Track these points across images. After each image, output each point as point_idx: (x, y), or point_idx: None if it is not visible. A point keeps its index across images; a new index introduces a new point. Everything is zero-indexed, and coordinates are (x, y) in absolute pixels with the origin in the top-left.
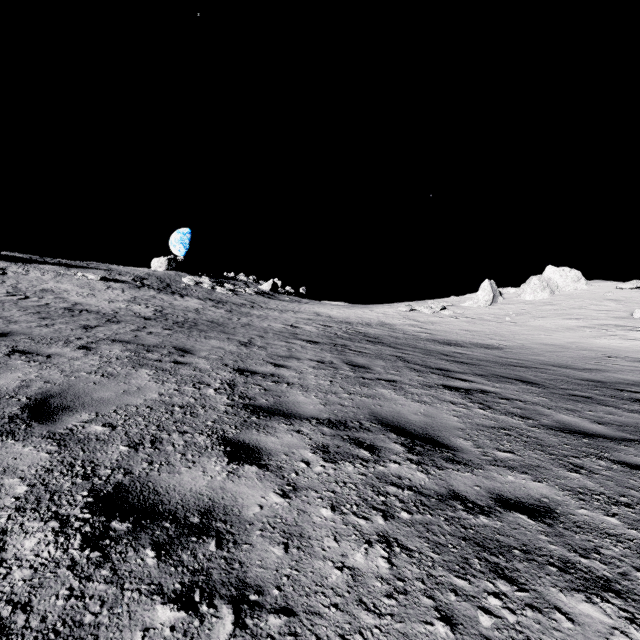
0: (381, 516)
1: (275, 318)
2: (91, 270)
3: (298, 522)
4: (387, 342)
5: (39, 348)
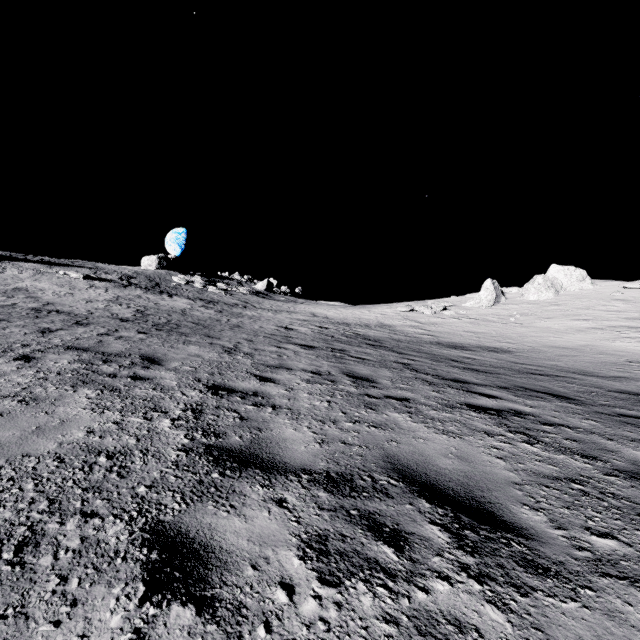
0: None
1: (268, 319)
2: (75, 268)
3: None
4: (389, 346)
5: None
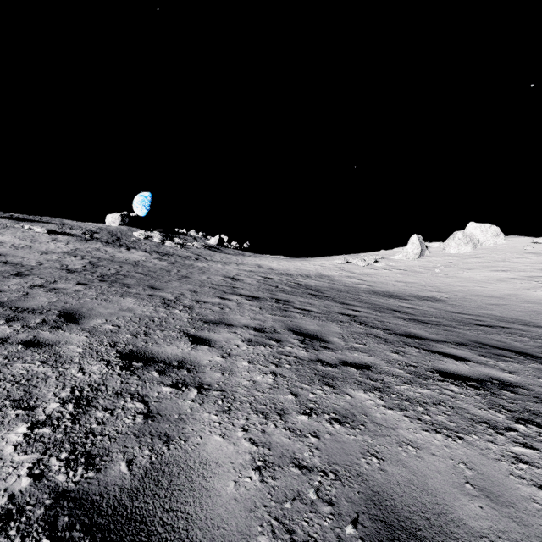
0: None
1: (217, 270)
2: (42, 224)
3: None
4: (330, 295)
5: None
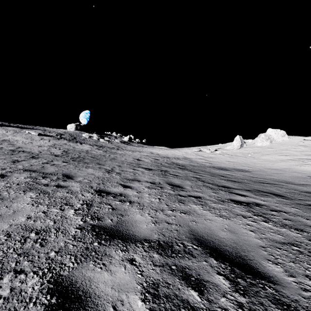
0: None
1: (129, 155)
2: (34, 130)
3: None
4: (189, 168)
5: None
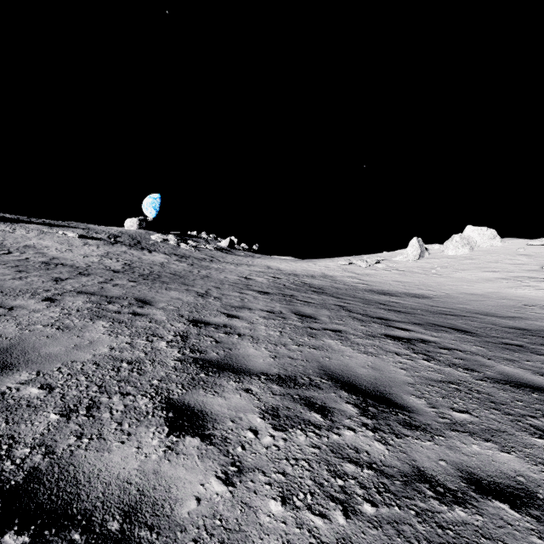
0: (341, 511)
1: (231, 271)
2: (71, 229)
3: (241, 525)
4: (330, 292)
5: (4, 300)
